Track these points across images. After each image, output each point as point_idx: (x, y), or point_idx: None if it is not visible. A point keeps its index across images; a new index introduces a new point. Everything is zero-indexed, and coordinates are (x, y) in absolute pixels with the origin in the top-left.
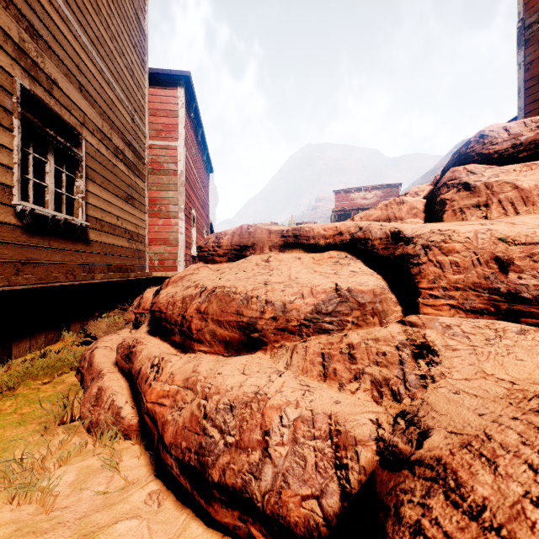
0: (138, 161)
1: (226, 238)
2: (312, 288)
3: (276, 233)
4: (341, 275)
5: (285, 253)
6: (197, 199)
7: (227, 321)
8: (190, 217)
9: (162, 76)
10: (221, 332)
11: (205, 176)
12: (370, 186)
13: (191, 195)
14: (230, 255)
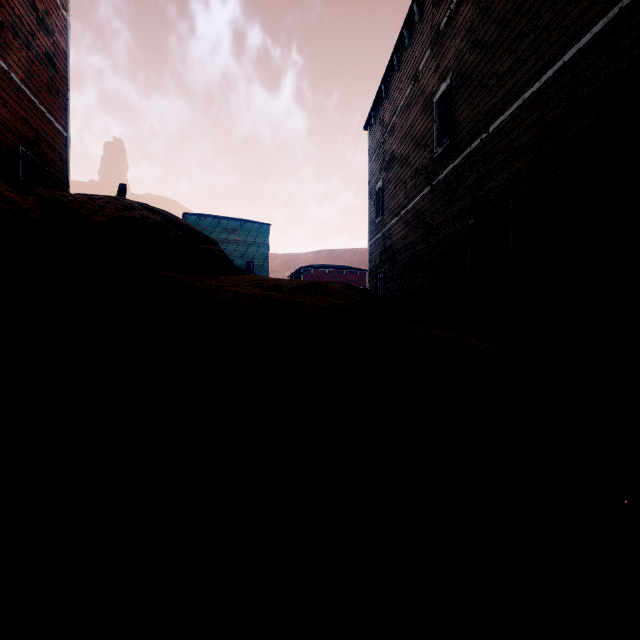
0: None
1: None
2: None
3: None
4: None
5: None
6: None
7: None
8: None
9: None
10: None
11: None
12: None
13: None
14: None
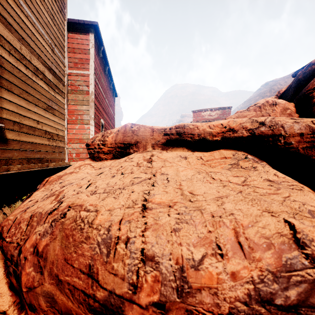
0: (58, 82)
1: (111, 136)
2: (237, 231)
3: (159, 131)
4: (257, 188)
5: (167, 151)
6: (105, 112)
7: (70, 286)
8: (99, 124)
9: (78, 25)
10: (62, 299)
11: (112, 98)
12: (213, 108)
13: (100, 109)
14: (114, 152)
